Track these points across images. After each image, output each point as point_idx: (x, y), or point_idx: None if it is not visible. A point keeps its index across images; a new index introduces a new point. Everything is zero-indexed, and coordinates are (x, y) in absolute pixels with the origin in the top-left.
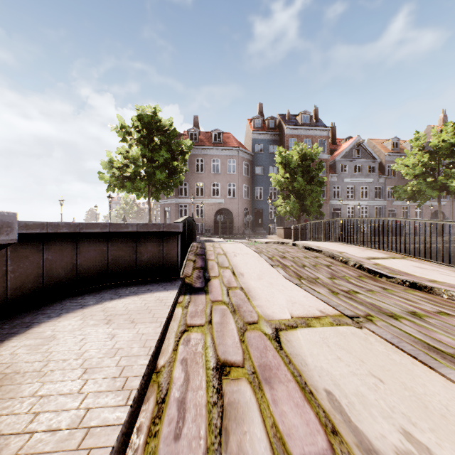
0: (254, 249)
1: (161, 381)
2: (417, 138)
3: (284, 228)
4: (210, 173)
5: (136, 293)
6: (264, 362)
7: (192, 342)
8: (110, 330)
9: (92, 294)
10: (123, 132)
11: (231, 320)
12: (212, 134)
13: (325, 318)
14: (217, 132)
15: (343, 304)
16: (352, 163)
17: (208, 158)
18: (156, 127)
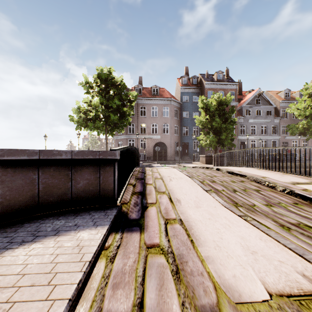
0: (186, 173)
1: None
2: (307, 88)
3: (205, 156)
4: (150, 117)
5: (57, 232)
6: None
7: None
8: None
9: (6, 233)
10: (87, 86)
11: (174, 300)
12: (151, 89)
13: None
14: (155, 87)
15: (311, 250)
16: (255, 108)
17: (149, 106)
18: (111, 83)
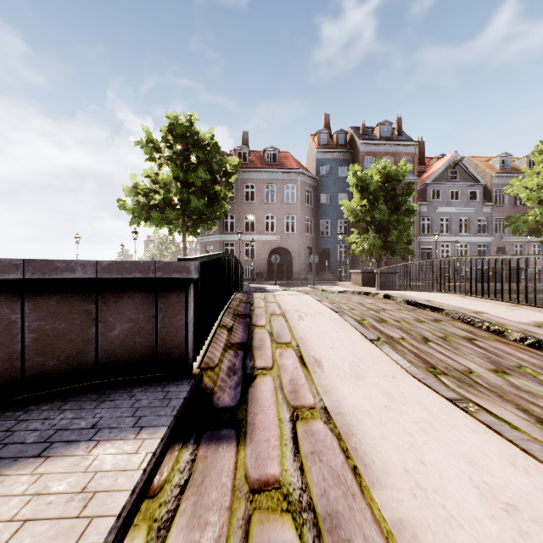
0: (329, 305)
1: None
2: (542, 150)
3: (361, 272)
4: (262, 203)
5: (45, 448)
6: None
7: None
8: None
9: None
10: (150, 148)
11: None
12: (265, 153)
13: None
14: (271, 151)
15: None
16: (448, 187)
17: (260, 183)
18: (193, 141)
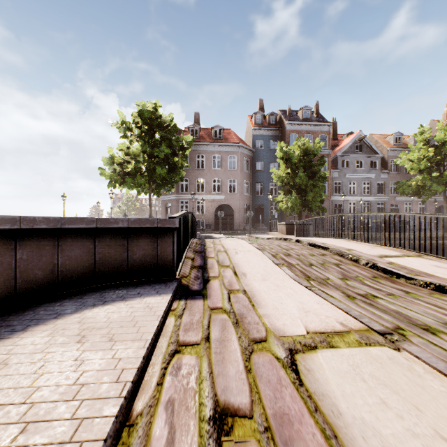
0: (256, 245)
1: (132, 444)
2: (422, 132)
3: (285, 224)
4: (210, 169)
5: (123, 298)
6: (280, 408)
7: (183, 370)
8: (80, 352)
9: (74, 299)
10: (124, 128)
11: (233, 336)
12: (212, 130)
13: (350, 333)
14: (217, 128)
15: (364, 312)
16: (354, 158)
17: (209, 154)
18: (157, 123)
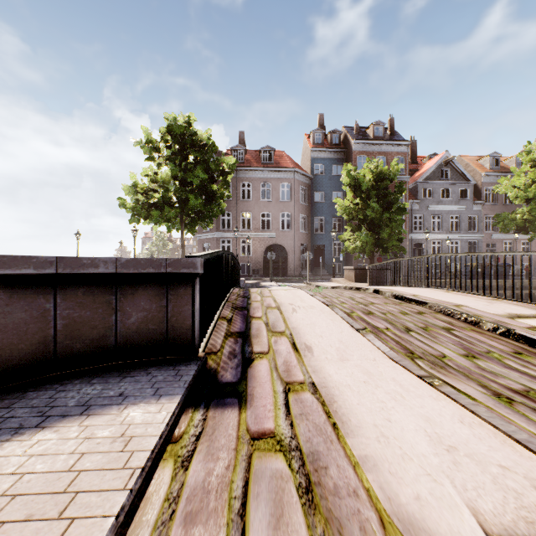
0: (321, 299)
1: None
2: (529, 150)
3: (354, 268)
4: (258, 201)
5: (85, 409)
6: None
7: None
8: None
9: None
10: (149, 148)
11: None
12: (261, 153)
13: None
14: (267, 150)
15: None
16: (439, 186)
17: (256, 182)
18: (191, 141)
